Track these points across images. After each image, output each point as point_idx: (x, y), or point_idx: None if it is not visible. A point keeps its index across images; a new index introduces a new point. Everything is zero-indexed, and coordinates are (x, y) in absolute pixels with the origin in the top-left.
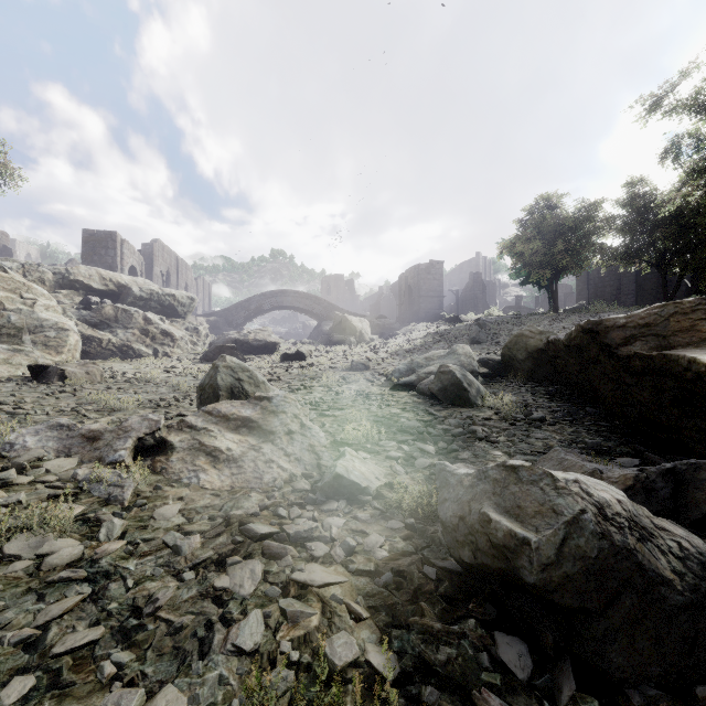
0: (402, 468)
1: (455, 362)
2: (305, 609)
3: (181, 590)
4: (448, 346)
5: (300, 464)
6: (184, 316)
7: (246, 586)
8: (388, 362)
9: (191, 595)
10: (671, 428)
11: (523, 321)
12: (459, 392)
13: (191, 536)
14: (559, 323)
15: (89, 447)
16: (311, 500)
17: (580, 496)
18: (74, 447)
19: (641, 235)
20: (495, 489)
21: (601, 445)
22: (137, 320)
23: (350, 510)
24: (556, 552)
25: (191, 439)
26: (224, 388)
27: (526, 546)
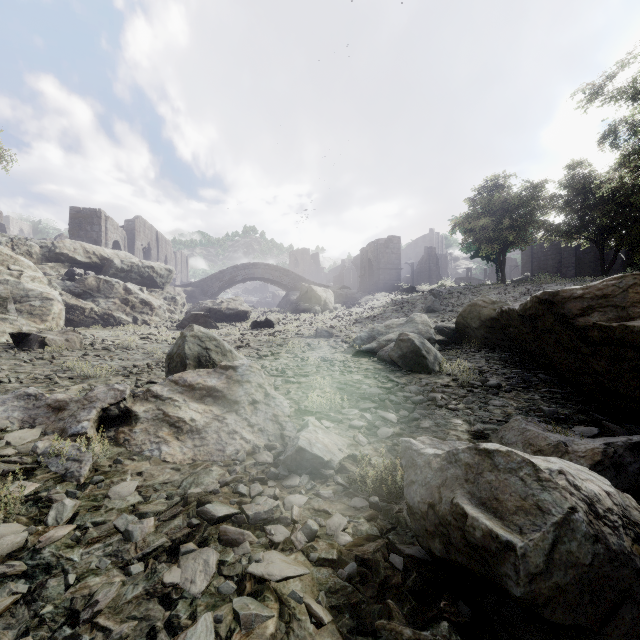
0: (364, 438)
1: (413, 330)
2: (260, 611)
3: (126, 587)
4: (405, 315)
5: (263, 435)
6: (163, 286)
7: (198, 581)
8: (350, 329)
9: (137, 593)
10: (628, 397)
11: (474, 291)
12: (418, 359)
13: (144, 520)
14: (507, 293)
15: (54, 417)
16: (273, 475)
17: (569, 492)
18: (39, 417)
19: (581, 213)
20: (468, 475)
21: (558, 412)
22: (118, 290)
23: (312, 486)
24: (545, 559)
25: (155, 409)
26: (191, 357)
27: (511, 552)
